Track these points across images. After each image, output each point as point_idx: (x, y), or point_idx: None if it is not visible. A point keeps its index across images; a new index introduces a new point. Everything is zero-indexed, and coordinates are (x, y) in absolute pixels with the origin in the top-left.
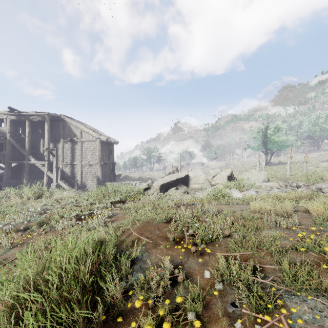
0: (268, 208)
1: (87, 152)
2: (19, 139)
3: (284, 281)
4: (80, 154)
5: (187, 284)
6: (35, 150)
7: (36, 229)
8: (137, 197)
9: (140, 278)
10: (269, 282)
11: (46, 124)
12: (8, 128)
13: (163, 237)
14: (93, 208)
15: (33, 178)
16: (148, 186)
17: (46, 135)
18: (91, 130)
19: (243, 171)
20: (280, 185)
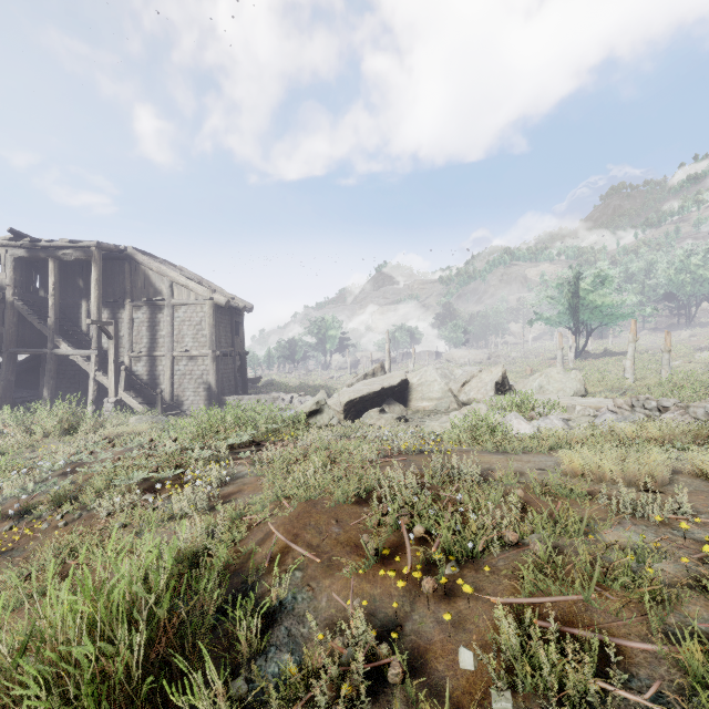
0: (607, 466)
1: (185, 330)
2: (34, 300)
3: (695, 703)
4: (168, 334)
5: (413, 693)
6: (69, 326)
7: (47, 514)
8: (292, 432)
9: (285, 673)
10: (652, 704)
11: (94, 267)
12: (11, 277)
13: (350, 544)
14: (186, 461)
15: (66, 386)
16: (318, 406)
17: (94, 292)
18: (193, 282)
19: (527, 372)
20: (617, 406)
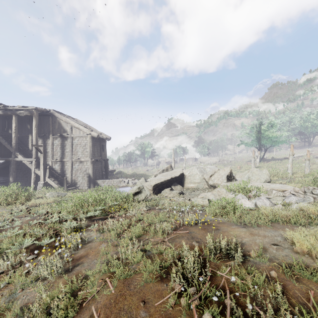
0: None
1: (78, 149)
2: (6, 134)
3: None
4: (70, 150)
5: None
6: (23, 147)
7: None
8: (124, 205)
9: None
10: None
11: (34, 119)
12: None
13: None
14: (60, 229)
15: (21, 175)
16: (139, 189)
17: (34, 131)
18: (82, 126)
19: (238, 168)
20: (296, 191)
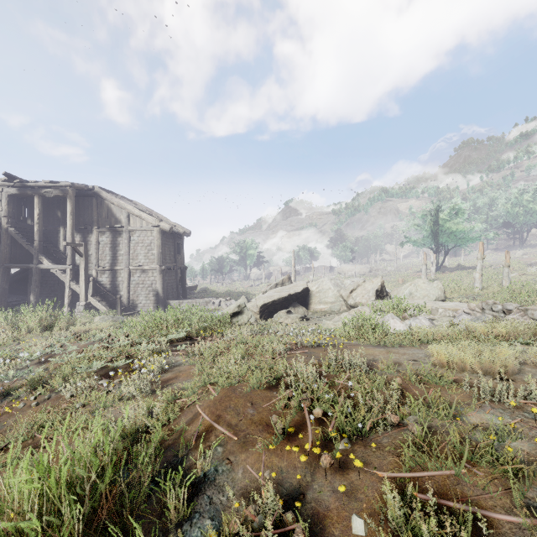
0: (467, 359)
1: (139, 250)
2: (23, 227)
3: None
4: (126, 253)
5: None
6: (50, 247)
7: (24, 395)
8: (219, 329)
9: None
10: None
11: (69, 202)
12: (5, 209)
13: (262, 424)
14: (135, 352)
15: (47, 292)
16: (240, 308)
17: (69, 221)
18: (145, 213)
19: (399, 282)
20: (471, 308)
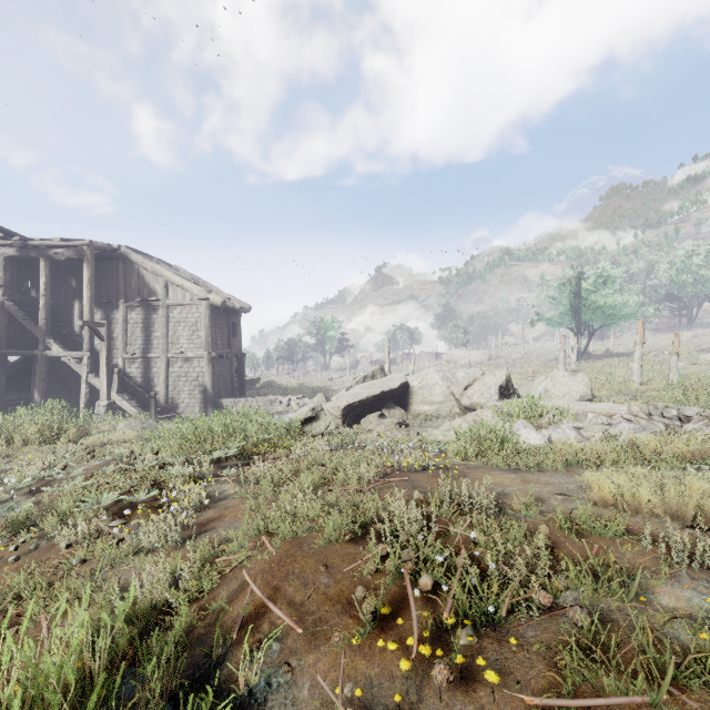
0: (643, 495)
1: (180, 331)
2: (25, 300)
3: None
4: (163, 335)
5: None
6: (61, 327)
7: (2, 543)
8: (285, 442)
9: None
10: None
11: (87, 266)
12: (1, 277)
13: (342, 601)
14: (164, 478)
15: (58, 388)
16: (314, 412)
17: (87, 292)
18: (189, 282)
19: (529, 373)
20: (632, 413)
